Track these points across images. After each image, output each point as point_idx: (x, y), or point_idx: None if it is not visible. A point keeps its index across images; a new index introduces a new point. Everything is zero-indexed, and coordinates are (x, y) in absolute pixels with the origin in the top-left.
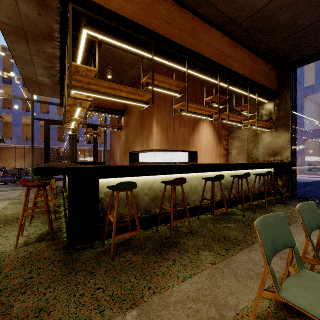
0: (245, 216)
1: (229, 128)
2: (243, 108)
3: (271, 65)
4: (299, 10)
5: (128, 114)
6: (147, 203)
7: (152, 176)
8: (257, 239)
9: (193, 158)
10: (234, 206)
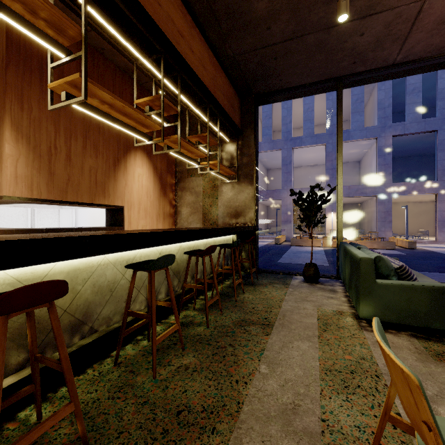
0: (209, 325)
1: (178, 173)
2: (201, 139)
3: (234, 89)
4: (277, 5)
5: None
6: None
7: None
8: (241, 388)
9: (115, 220)
10: (188, 303)
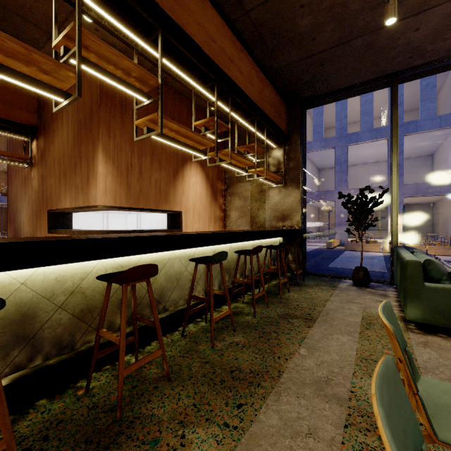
0: (256, 315)
1: (227, 180)
2: (249, 149)
3: (281, 97)
4: (321, 19)
5: (46, 135)
6: (63, 328)
7: (78, 263)
8: (282, 362)
9: (174, 223)
10: (238, 297)
